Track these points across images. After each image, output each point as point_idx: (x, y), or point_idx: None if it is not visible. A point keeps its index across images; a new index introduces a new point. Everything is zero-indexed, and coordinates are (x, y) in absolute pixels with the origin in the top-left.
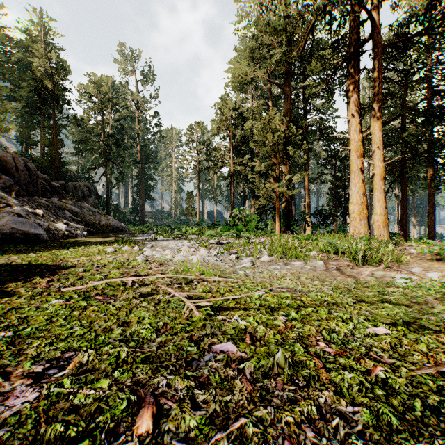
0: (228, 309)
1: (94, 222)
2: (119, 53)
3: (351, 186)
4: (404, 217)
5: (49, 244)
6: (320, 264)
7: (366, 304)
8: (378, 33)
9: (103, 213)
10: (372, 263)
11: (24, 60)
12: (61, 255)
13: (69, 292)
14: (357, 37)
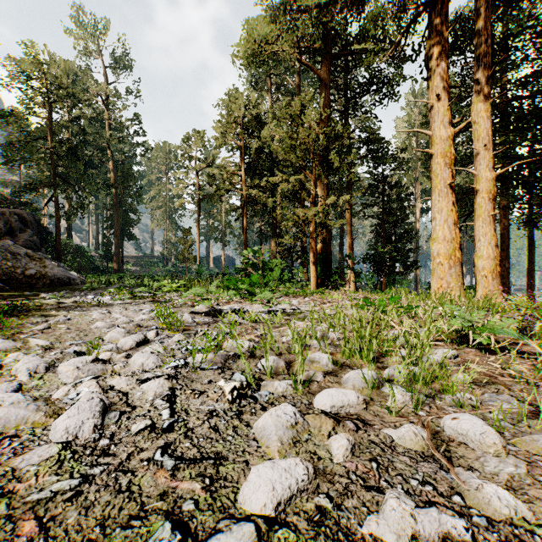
0: None
1: (14, 270)
2: (81, 25)
3: (434, 213)
4: None
5: None
6: None
7: None
8: None
9: (44, 256)
10: None
11: None
12: None
13: None
14: None
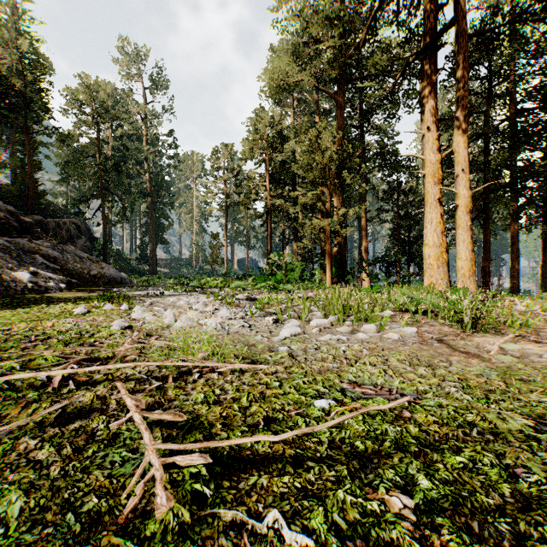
0: (254, 462)
1: (82, 271)
2: (121, 51)
3: (426, 223)
4: (487, 264)
5: None
6: (409, 332)
7: None
8: (463, 18)
9: (97, 259)
10: (489, 329)
11: None
12: None
13: None
14: (434, 24)
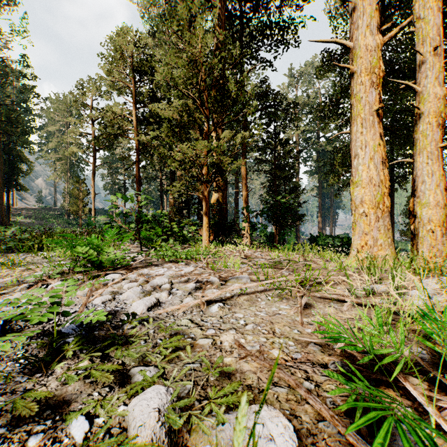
0: None
1: None
2: None
3: (356, 148)
4: None
5: None
6: None
7: None
8: None
9: None
10: None
11: None
12: None
13: None
14: None
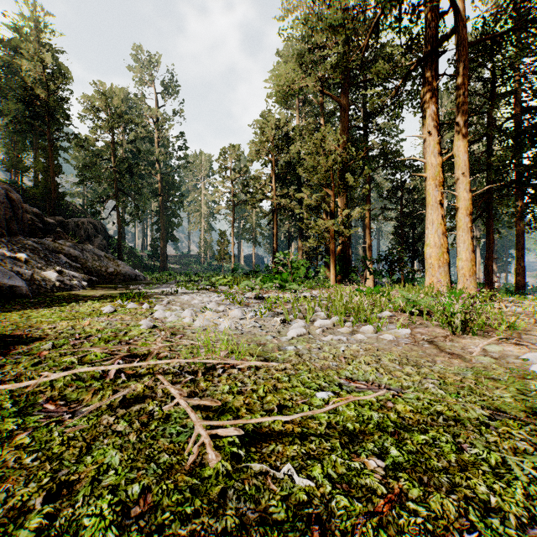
0: (272, 436)
1: (100, 268)
2: (134, 58)
3: (427, 224)
4: (490, 263)
5: (29, 300)
6: (403, 333)
7: (513, 422)
8: (463, 27)
9: (112, 257)
10: (477, 331)
11: (12, 64)
12: (35, 318)
13: (2, 395)
14: (435, 32)
